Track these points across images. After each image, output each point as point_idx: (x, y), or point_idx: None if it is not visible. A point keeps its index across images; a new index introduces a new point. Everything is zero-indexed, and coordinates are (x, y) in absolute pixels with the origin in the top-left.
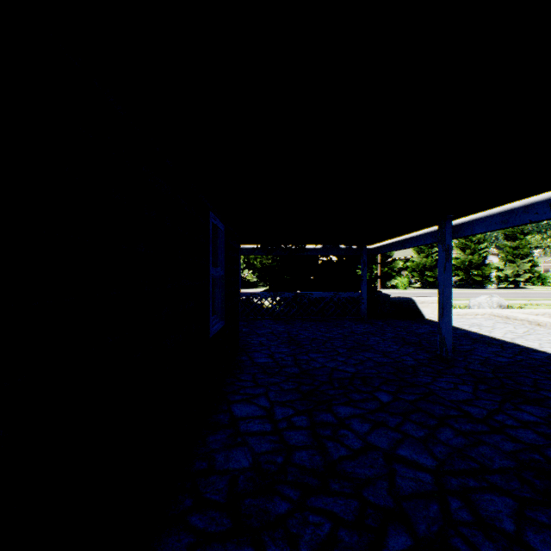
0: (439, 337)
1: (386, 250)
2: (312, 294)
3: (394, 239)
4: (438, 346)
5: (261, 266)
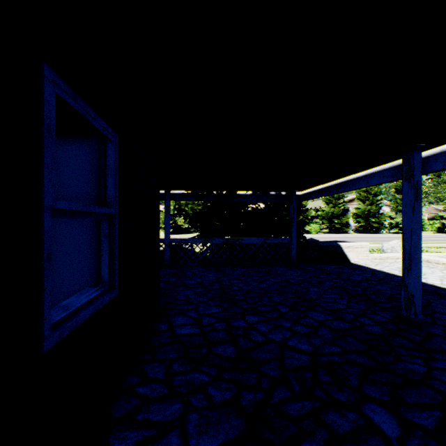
0: (404, 294)
1: (318, 196)
2: (243, 240)
3: (327, 184)
4: (403, 305)
5: (192, 212)
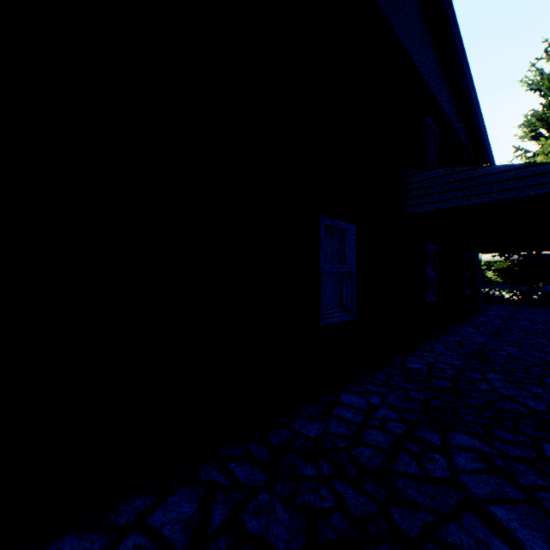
0: None
1: None
2: (546, 288)
3: None
4: None
5: (500, 267)
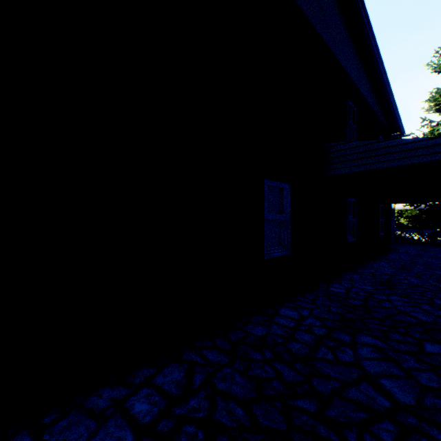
0: None
1: None
2: None
3: None
4: None
5: (410, 215)
